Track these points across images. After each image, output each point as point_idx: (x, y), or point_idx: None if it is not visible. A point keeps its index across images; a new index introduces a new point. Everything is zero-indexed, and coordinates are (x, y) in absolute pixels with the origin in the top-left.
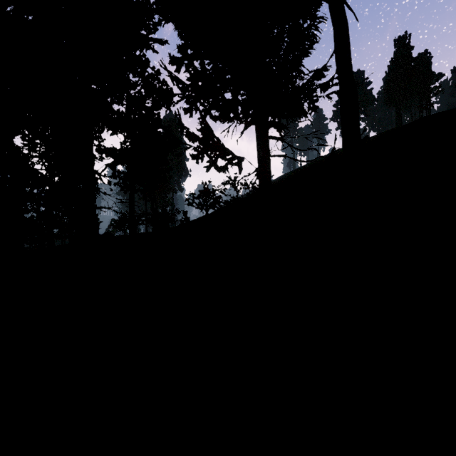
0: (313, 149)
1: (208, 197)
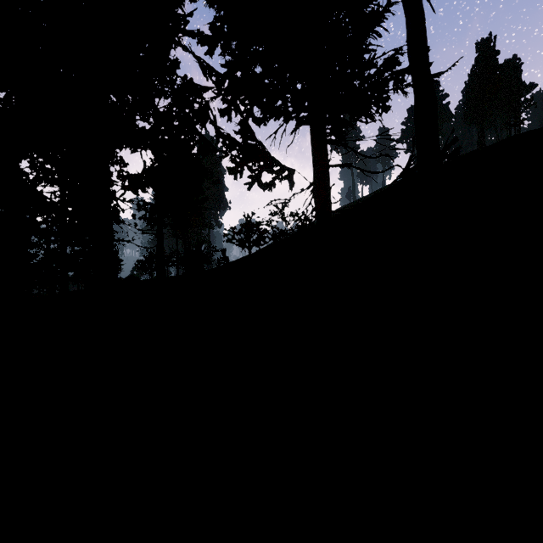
0: (386, 155)
1: (251, 232)
